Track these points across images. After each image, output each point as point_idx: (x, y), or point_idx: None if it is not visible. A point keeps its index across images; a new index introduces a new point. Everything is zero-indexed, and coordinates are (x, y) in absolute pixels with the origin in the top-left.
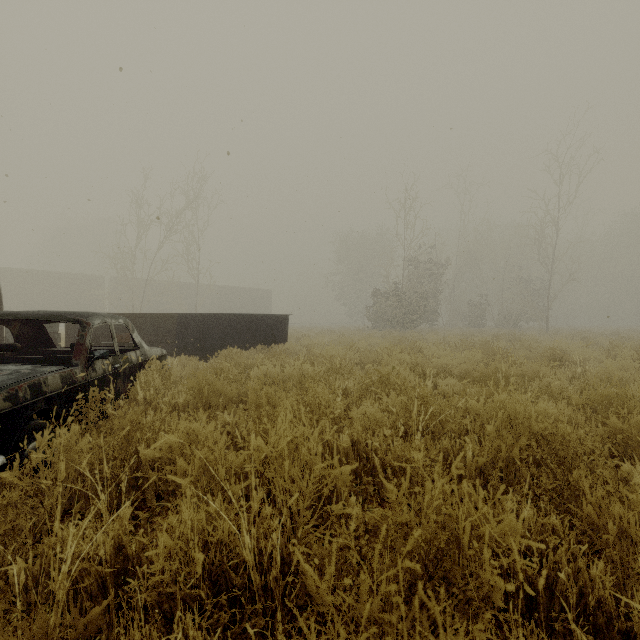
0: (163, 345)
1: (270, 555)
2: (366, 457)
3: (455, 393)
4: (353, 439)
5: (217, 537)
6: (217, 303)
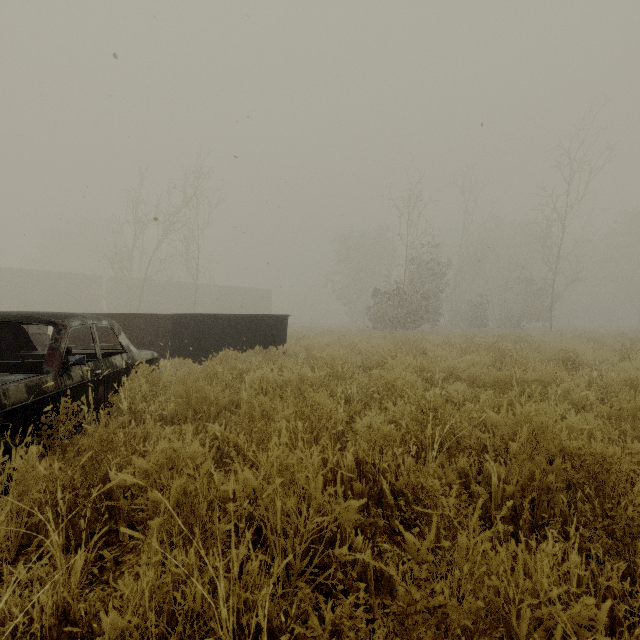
0: (157, 347)
1: (256, 627)
2: (373, 478)
3: (465, 400)
4: (358, 457)
5: (187, 607)
6: (216, 303)
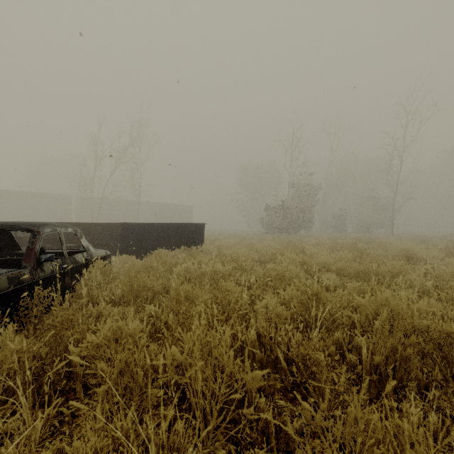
0: (110, 246)
1: None
2: (270, 348)
3: (335, 286)
4: (258, 331)
5: None
6: (153, 215)
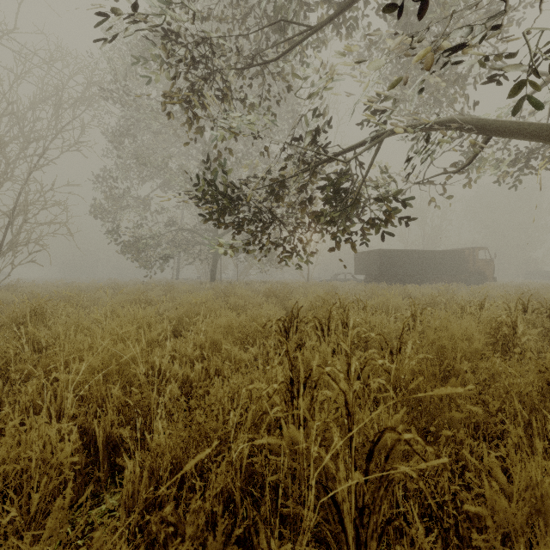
0: None
1: None
2: None
3: None
4: None
5: None
6: None
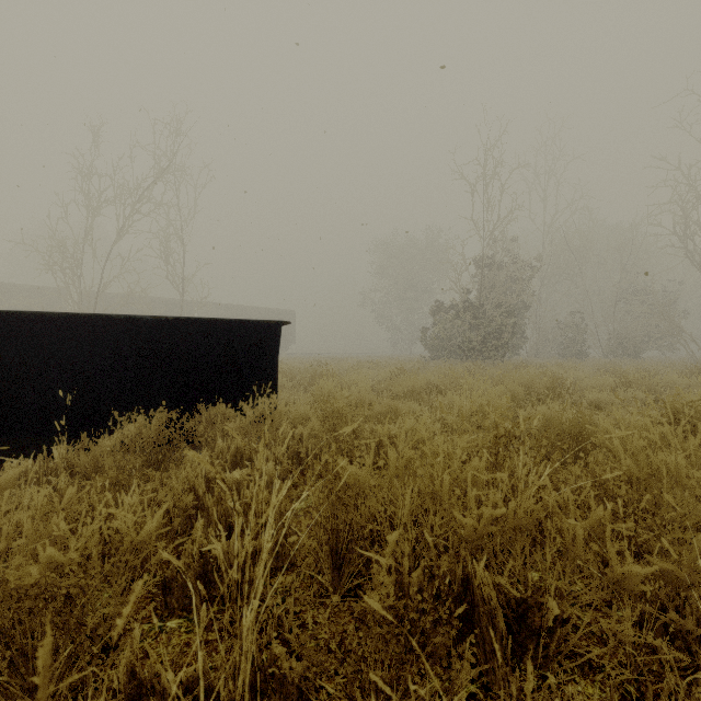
0: None
1: None
2: None
3: None
4: None
5: None
6: None
